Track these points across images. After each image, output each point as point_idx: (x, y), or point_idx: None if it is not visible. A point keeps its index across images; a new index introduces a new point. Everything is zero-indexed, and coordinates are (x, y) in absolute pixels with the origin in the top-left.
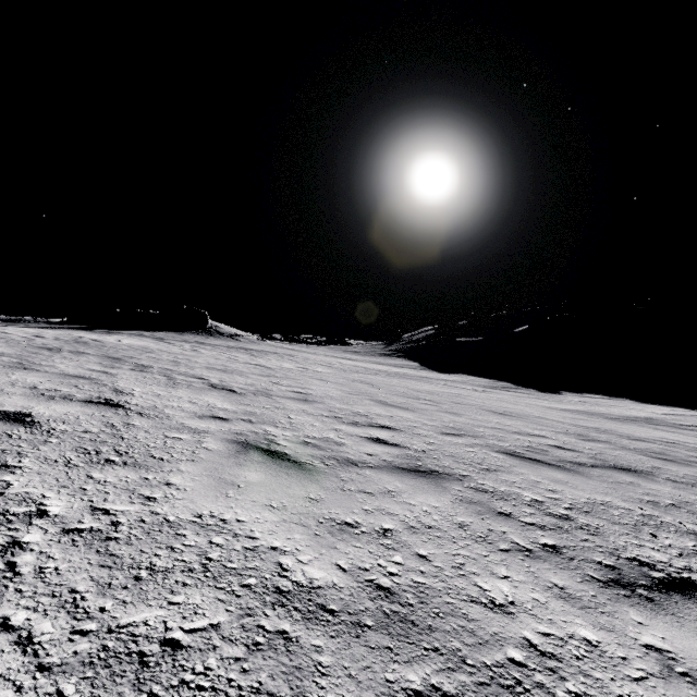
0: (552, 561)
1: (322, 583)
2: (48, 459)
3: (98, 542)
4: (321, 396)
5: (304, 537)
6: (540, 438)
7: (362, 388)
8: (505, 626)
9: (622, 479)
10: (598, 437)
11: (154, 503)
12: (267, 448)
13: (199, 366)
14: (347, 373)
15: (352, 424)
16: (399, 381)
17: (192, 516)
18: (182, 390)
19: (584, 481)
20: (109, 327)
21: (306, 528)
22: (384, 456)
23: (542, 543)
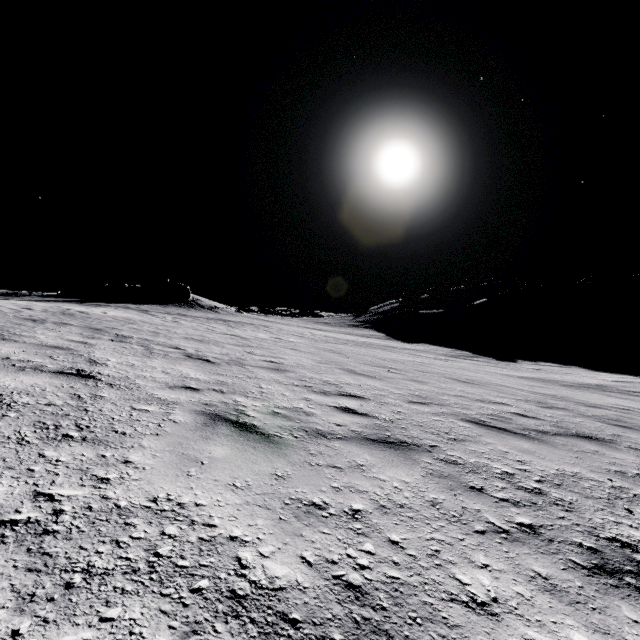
0: (531, 544)
1: (285, 582)
2: (0, 435)
3: (32, 538)
4: (293, 366)
5: (267, 523)
6: (503, 406)
7: (331, 357)
8: (491, 633)
9: (586, 448)
10: (556, 404)
11: (106, 486)
12: (235, 419)
13: (178, 336)
14: (318, 342)
15: (322, 393)
16: (366, 350)
17: (146, 500)
18: (157, 360)
19: (550, 451)
20: (98, 300)
21: (270, 512)
22: (353, 427)
23: (518, 523)
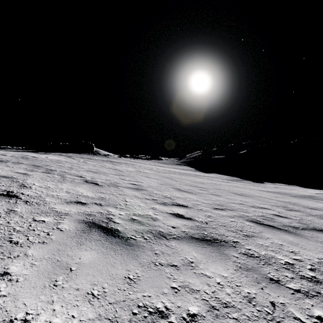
0: None
1: None
2: None
3: None
4: (146, 186)
5: None
6: (266, 209)
7: (167, 181)
8: None
9: None
10: (293, 208)
11: None
12: (105, 226)
13: (83, 170)
14: (160, 173)
15: (162, 204)
16: (185, 177)
17: None
18: (66, 184)
19: (306, 242)
20: (46, 151)
21: None
22: (183, 228)
23: (317, 317)
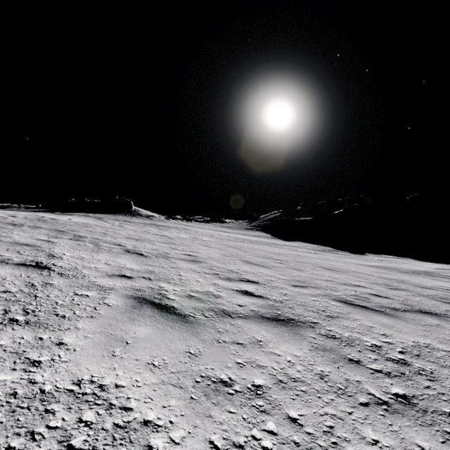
0: (409, 415)
1: None
2: None
3: None
4: (205, 258)
5: (179, 403)
6: (361, 288)
7: (233, 251)
8: None
9: (430, 322)
10: (399, 286)
11: (36, 369)
12: (158, 302)
13: (121, 236)
14: (224, 241)
15: (226, 279)
16: (258, 246)
17: (70, 384)
18: (102, 254)
19: (404, 325)
20: (66, 210)
21: (183, 391)
22: (252, 307)
23: (394, 393)
